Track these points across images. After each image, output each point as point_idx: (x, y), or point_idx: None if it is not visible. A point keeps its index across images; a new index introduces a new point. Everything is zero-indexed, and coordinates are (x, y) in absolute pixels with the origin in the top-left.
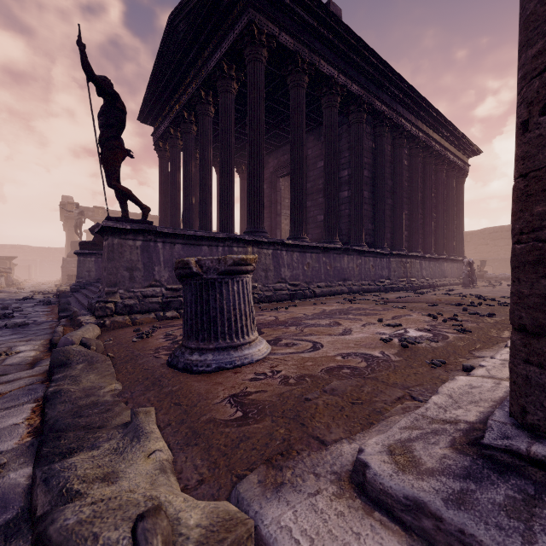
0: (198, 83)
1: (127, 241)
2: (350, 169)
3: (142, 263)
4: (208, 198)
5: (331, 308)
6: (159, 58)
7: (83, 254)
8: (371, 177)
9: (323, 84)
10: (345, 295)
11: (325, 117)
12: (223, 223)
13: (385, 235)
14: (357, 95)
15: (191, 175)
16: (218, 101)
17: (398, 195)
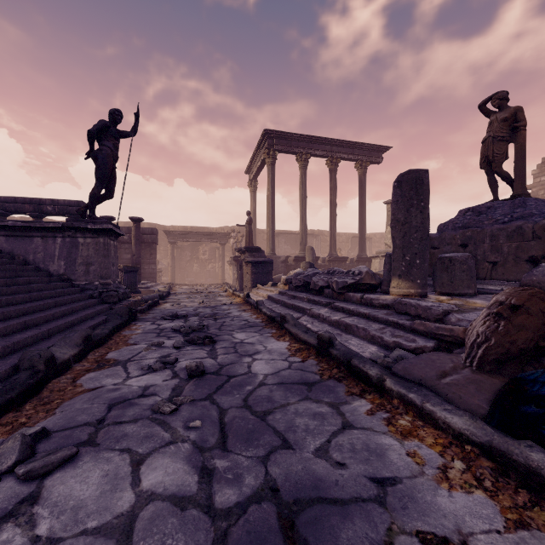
0: None
1: None
2: None
3: None
4: None
5: None
6: None
7: None
8: None
9: None
10: None
11: None
12: None
13: None
14: None
15: None
16: None
17: None
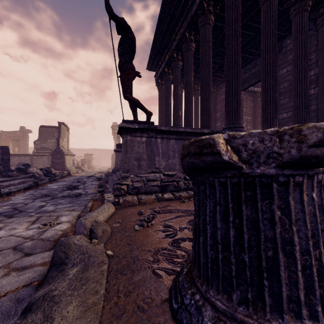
0: (184, 27)
1: (136, 137)
2: (316, 69)
3: (146, 154)
4: (190, 108)
5: None
6: (158, 23)
7: (117, 151)
8: None
9: None
10: None
11: (294, 23)
12: (203, 124)
13: None
14: None
15: (178, 95)
16: (198, 38)
17: None
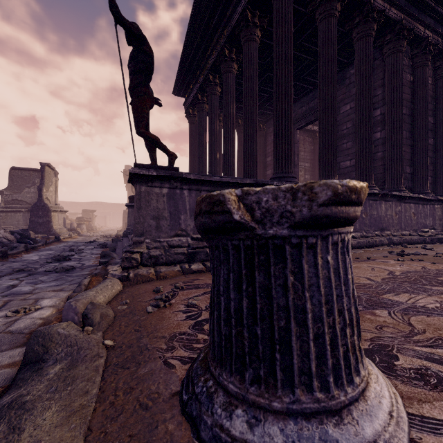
0: (222, 42)
1: (154, 188)
2: (383, 107)
3: (168, 211)
4: (231, 150)
5: (397, 269)
6: (189, 32)
7: (131, 206)
8: (409, 115)
9: (356, 13)
10: (386, 247)
11: (357, 50)
12: (247, 172)
13: (427, 179)
14: (396, 20)
15: (216, 132)
16: (241, 57)
17: (442, 133)
